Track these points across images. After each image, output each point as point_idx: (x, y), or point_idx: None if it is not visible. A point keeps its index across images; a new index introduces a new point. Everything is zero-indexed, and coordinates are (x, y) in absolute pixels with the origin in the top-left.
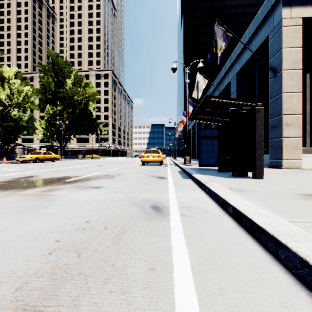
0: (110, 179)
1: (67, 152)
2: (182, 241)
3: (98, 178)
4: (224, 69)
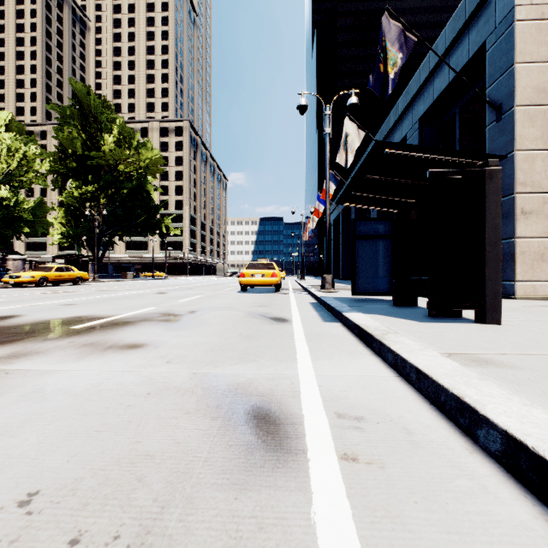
0: (170, 324)
1: (106, 268)
2: None
3: (144, 320)
4: (393, 114)
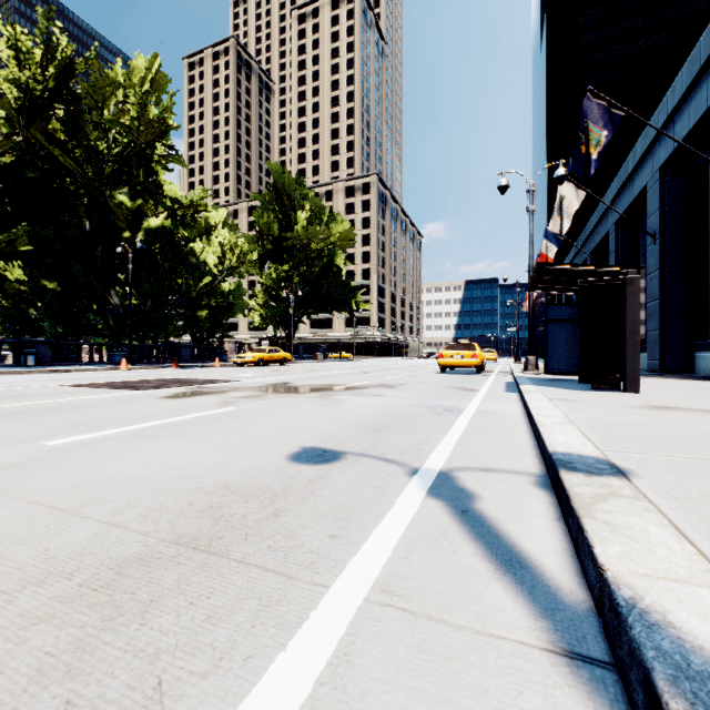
0: (391, 389)
1: (297, 349)
2: (464, 423)
3: (372, 387)
4: (631, 158)
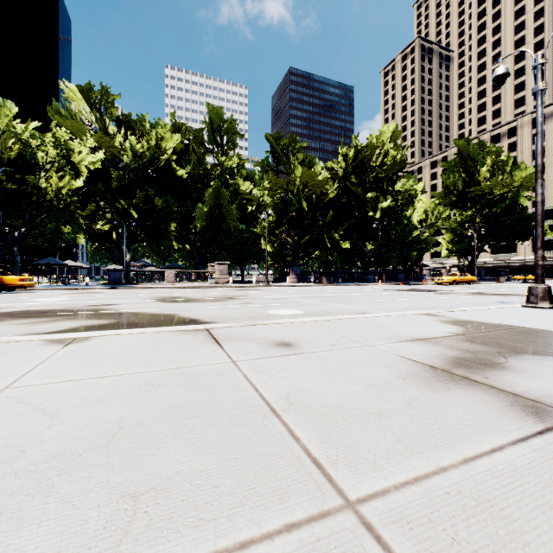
0: None
1: (479, 272)
2: None
3: None
4: None
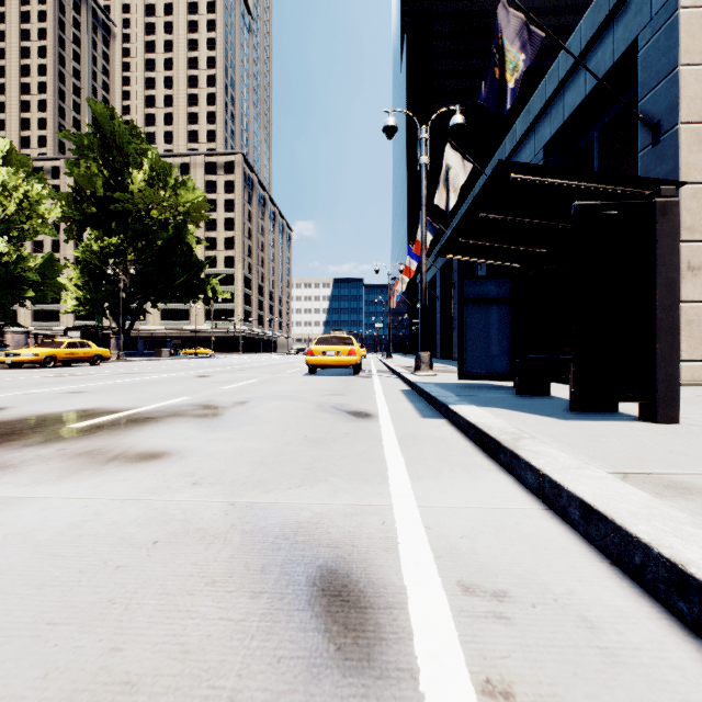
0: (208, 421)
1: (135, 343)
2: None
3: (173, 416)
4: (509, 141)
